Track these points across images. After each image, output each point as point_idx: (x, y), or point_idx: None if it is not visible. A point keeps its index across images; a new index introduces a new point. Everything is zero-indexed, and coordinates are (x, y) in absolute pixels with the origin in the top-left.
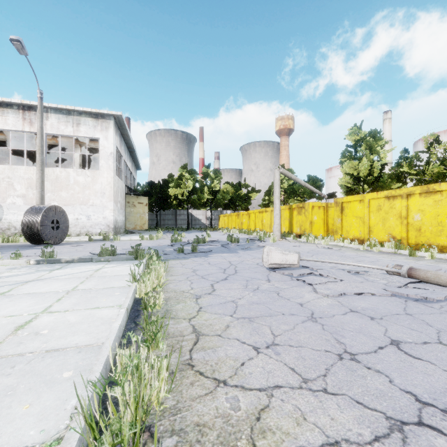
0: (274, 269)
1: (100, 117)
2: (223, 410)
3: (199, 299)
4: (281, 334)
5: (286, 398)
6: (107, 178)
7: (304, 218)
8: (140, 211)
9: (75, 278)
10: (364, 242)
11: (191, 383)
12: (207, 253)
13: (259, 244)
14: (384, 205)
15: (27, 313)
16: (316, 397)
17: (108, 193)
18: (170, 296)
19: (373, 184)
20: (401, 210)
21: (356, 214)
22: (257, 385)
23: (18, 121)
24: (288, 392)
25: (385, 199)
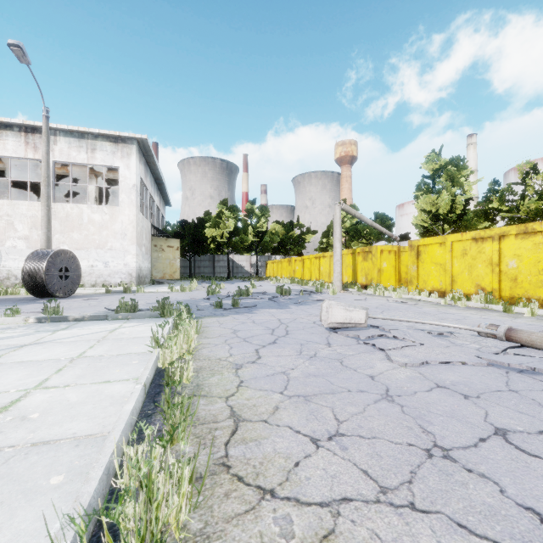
0: (336, 329)
1: (120, 141)
2: (270, 537)
3: (240, 370)
4: (348, 420)
5: (359, 518)
6: (129, 216)
7: (371, 266)
8: (169, 256)
9: (84, 341)
10: (446, 294)
11: (225, 493)
12: (251, 309)
13: (316, 297)
14: (471, 249)
15: (15, 390)
16: (401, 517)
17: (130, 235)
18: (203, 365)
19: (455, 224)
20: (492, 255)
21: (436, 260)
22: (317, 497)
23: (19, 145)
24: (361, 509)
25: (471, 241)
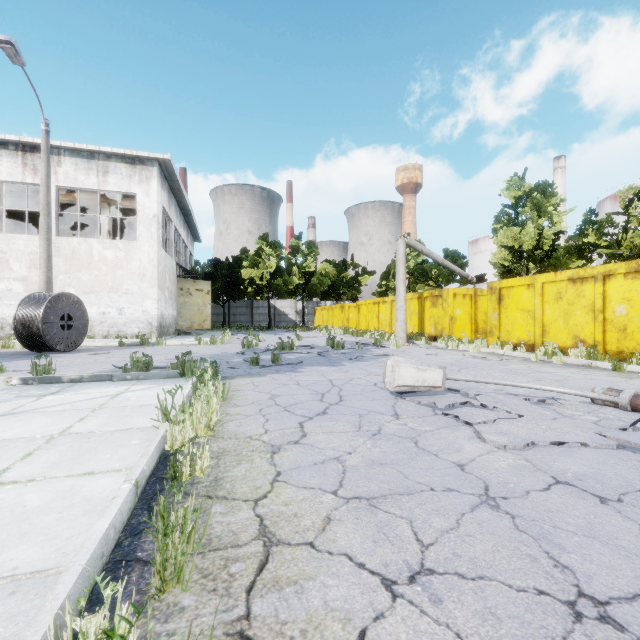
0: (403, 393)
1: (138, 162)
2: None
3: (277, 455)
4: (436, 542)
5: None
6: (149, 253)
7: (442, 313)
8: (198, 302)
9: (74, 410)
10: (536, 347)
11: None
12: (295, 366)
13: (375, 352)
14: (567, 292)
15: None
16: None
17: (150, 275)
18: (227, 447)
19: (542, 262)
20: (594, 299)
21: (522, 306)
22: None
23: (16, 167)
24: None
25: (568, 282)
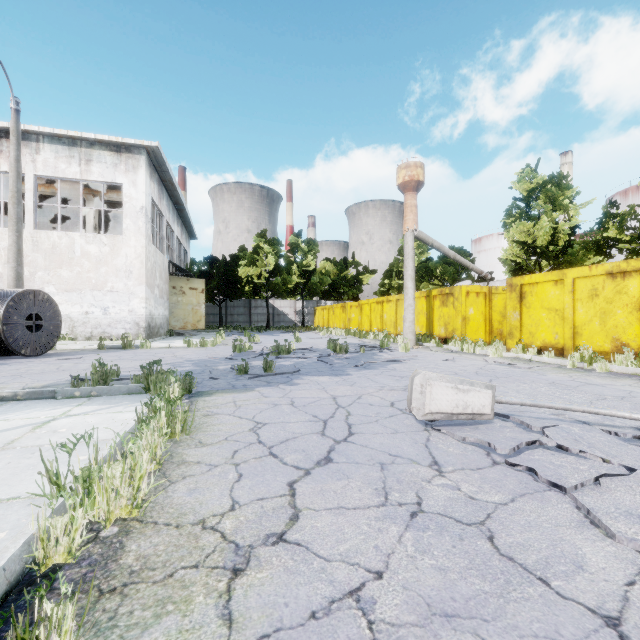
0: (434, 421)
1: (124, 150)
2: None
3: (239, 582)
4: None
5: None
6: (136, 248)
7: (453, 312)
8: (192, 301)
9: None
10: (565, 352)
11: None
12: (290, 376)
13: (383, 356)
14: (604, 288)
15: None
16: None
17: (137, 272)
18: (152, 555)
19: (556, 259)
20: (639, 297)
21: (548, 305)
22: None
23: None
24: None
25: (606, 277)
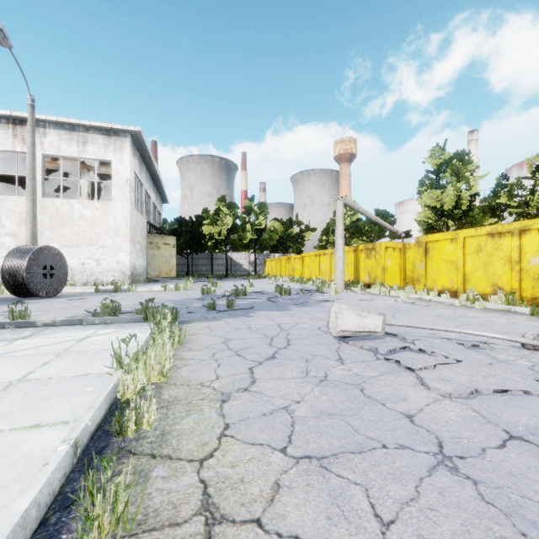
0: (346, 338)
1: (112, 134)
2: None
3: (226, 404)
4: (397, 519)
5: None
6: (122, 212)
7: (375, 263)
8: (165, 254)
9: (40, 355)
10: (458, 294)
11: None
12: (247, 311)
13: (317, 297)
14: (486, 245)
15: None
16: None
17: (123, 231)
18: (178, 395)
19: (460, 220)
20: (511, 252)
21: (446, 258)
22: None
23: (7, 138)
24: None
25: (487, 237)
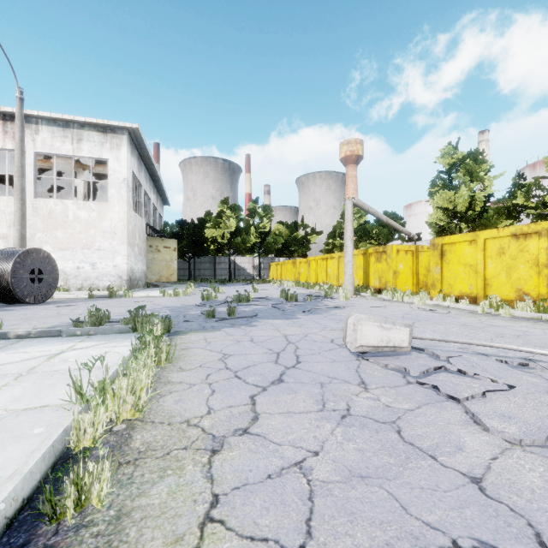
0: (364, 353)
1: (109, 131)
2: None
3: (217, 458)
4: None
5: None
6: (119, 213)
7: (386, 267)
8: (166, 257)
9: None
10: (478, 300)
11: None
12: (250, 320)
13: (326, 304)
14: (509, 247)
15: None
16: None
17: (120, 233)
18: (153, 442)
19: (473, 222)
20: (538, 254)
21: (464, 261)
22: None
23: None
24: None
25: (511, 238)
